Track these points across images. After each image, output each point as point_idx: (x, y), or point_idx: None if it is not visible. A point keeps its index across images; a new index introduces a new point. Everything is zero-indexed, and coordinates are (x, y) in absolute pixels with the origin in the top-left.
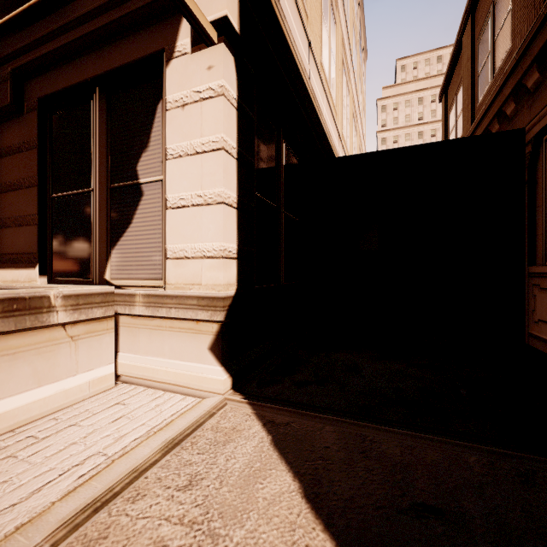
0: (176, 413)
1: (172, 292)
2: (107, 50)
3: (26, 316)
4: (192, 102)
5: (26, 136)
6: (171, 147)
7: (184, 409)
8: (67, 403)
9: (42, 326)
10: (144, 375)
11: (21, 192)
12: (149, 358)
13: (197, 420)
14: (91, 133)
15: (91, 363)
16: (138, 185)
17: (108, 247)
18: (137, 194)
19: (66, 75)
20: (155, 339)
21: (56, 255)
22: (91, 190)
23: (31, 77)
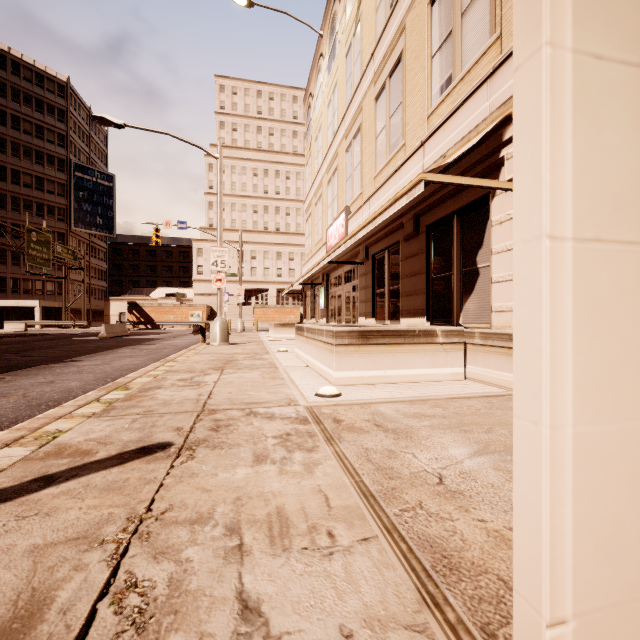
0: (492, 391)
1: (494, 331)
2: (460, 196)
3: (429, 338)
4: (506, 221)
5: (420, 246)
6: (494, 247)
7: (496, 391)
8: (443, 380)
9: (434, 342)
10: (479, 378)
11: (418, 277)
12: (482, 369)
13: (501, 394)
14: (452, 241)
15: (452, 364)
16: (476, 269)
17: (460, 305)
18: (476, 274)
19: (439, 212)
20: (485, 358)
21: (434, 310)
22: (452, 273)
23: (422, 215)
